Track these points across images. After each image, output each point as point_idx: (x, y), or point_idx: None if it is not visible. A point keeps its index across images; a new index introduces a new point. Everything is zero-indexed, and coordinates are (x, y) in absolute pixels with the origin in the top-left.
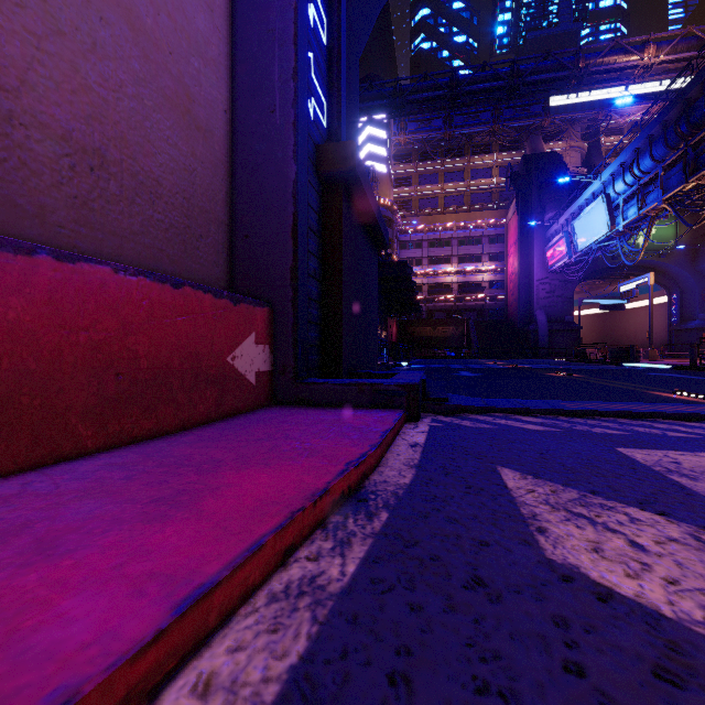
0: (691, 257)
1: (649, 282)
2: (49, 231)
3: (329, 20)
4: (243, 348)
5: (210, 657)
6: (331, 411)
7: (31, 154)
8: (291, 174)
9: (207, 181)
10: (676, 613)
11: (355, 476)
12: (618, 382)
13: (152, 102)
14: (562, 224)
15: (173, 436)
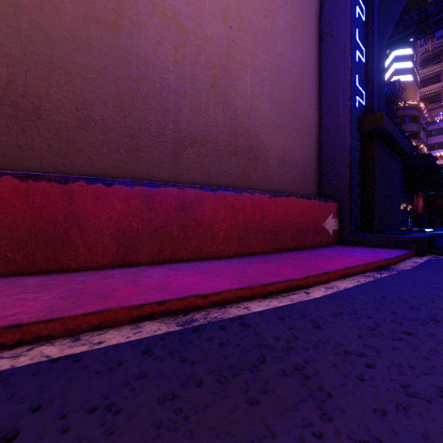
0: None
1: None
2: (274, 187)
3: (366, 46)
4: (328, 220)
5: (352, 278)
6: (370, 248)
7: (271, 166)
8: (348, 143)
9: (311, 154)
10: None
11: (384, 263)
12: None
13: (296, 134)
14: None
15: (309, 249)
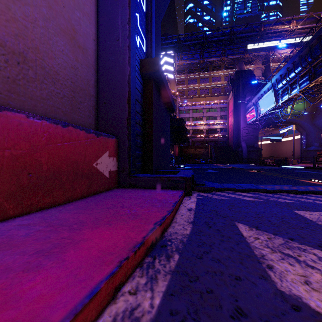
0: (311, 117)
1: (293, 129)
2: None
3: None
4: (102, 159)
5: None
6: (147, 191)
7: None
8: (127, 72)
9: (84, 74)
10: None
11: (159, 231)
12: (282, 175)
13: (53, 31)
14: (253, 102)
15: (62, 206)
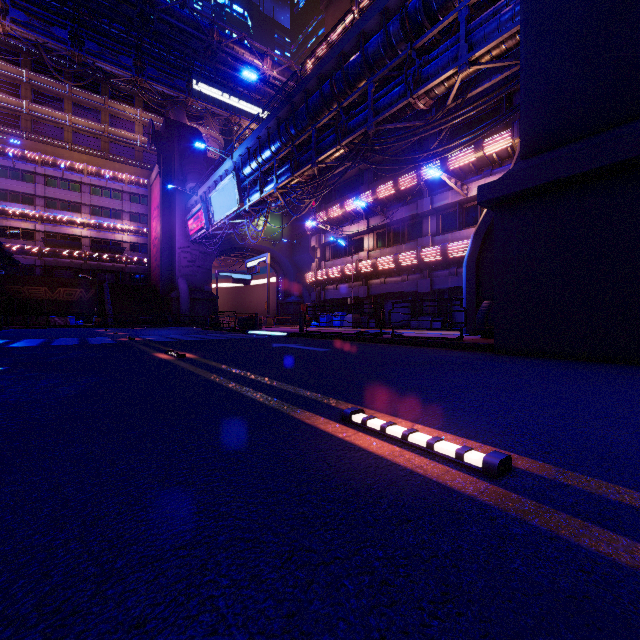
0: (290, 249)
1: (267, 261)
2: None
3: None
4: None
5: None
6: None
7: None
8: None
9: None
10: None
11: None
12: (243, 373)
13: None
14: (201, 196)
15: None
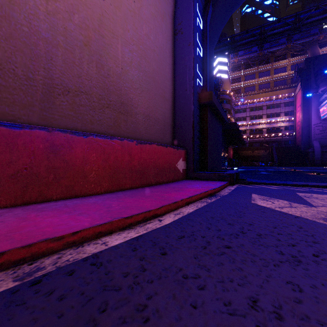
0: None
1: None
2: (141, 136)
3: (203, 47)
4: (179, 162)
5: (193, 204)
6: (205, 181)
7: (139, 120)
8: (192, 109)
9: (168, 114)
10: (269, 207)
11: (213, 191)
12: None
13: (157, 98)
14: None
15: (166, 184)
